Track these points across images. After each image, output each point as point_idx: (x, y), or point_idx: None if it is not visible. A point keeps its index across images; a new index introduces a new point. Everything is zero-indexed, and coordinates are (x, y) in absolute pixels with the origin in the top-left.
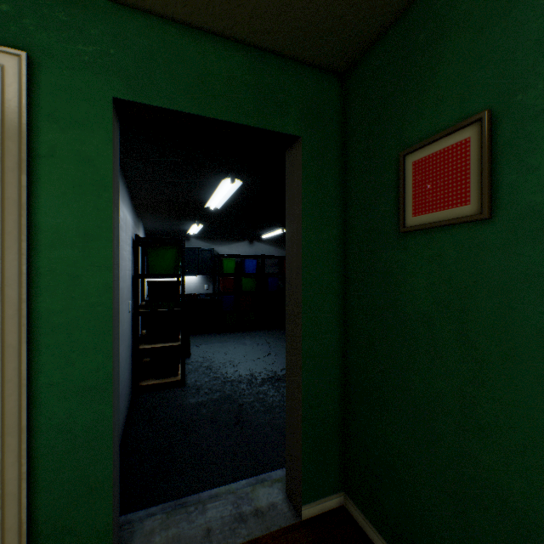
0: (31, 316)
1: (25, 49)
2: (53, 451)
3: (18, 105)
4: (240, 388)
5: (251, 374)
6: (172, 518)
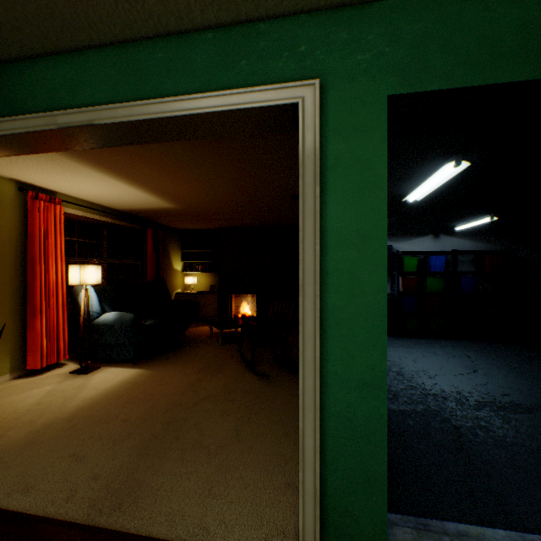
0: (320, 310)
1: (316, 78)
2: (336, 434)
3: (313, 128)
4: (447, 406)
5: (456, 391)
6: (424, 539)
